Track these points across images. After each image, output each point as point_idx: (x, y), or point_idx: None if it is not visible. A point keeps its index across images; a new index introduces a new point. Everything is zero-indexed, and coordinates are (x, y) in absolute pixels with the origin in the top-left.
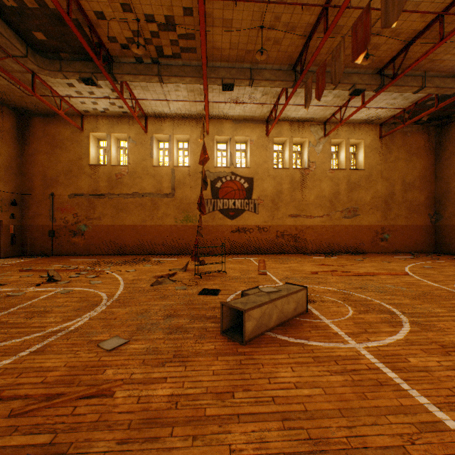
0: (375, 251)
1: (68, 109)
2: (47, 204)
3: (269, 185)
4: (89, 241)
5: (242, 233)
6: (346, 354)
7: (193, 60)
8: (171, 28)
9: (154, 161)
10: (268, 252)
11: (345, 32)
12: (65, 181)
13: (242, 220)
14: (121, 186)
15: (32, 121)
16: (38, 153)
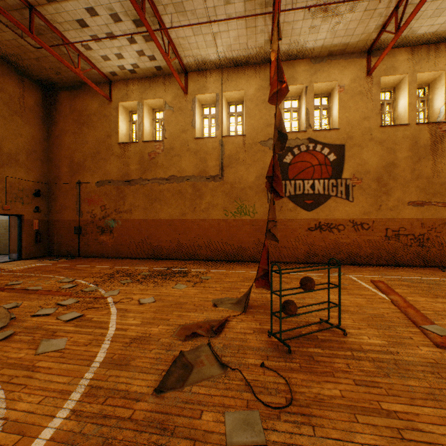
0: None
1: (89, 69)
2: (73, 194)
3: (372, 154)
4: (118, 240)
5: (325, 232)
6: None
7: None
8: None
9: (196, 132)
10: (370, 263)
11: None
12: (92, 166)
13: (325, 211)
14: (155, 168)
15: (59, 96)
16: (65, 134)
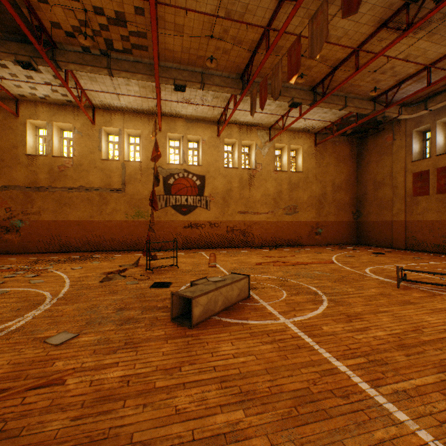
0: (311, 243)
1: None
2: None
3: (220, 183)
4: (26, 238)
5: (194, 228)
6: (277, 328)
7: (144, 57)
8: (122, 23)
9: (103, 155)
10: (219, 246)
11: (284, 52)
12: None
13: (194, 215)
14: (65, 179)
15: None
16: None
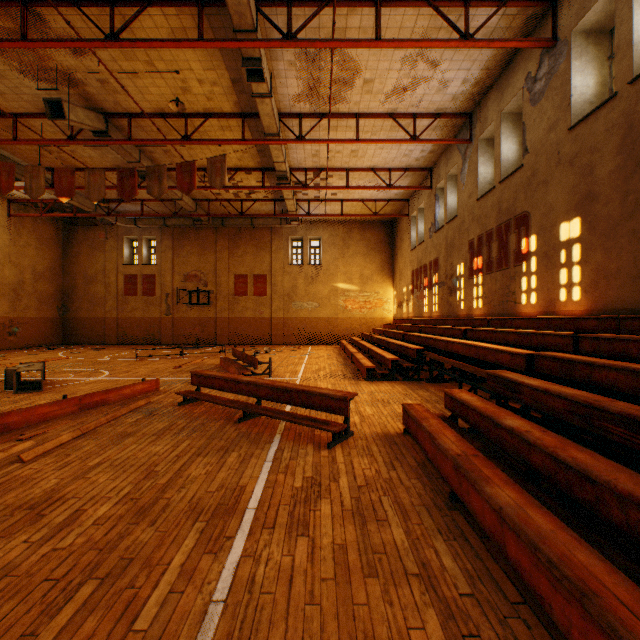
0: (4, 347)
1: None
2: None
3: None
4: None
5: None
6: (97, 380)
7: None
8: None
9: None
10: None
11: (23, 134)
12: None
13: None
14: None
15: None
16: None
